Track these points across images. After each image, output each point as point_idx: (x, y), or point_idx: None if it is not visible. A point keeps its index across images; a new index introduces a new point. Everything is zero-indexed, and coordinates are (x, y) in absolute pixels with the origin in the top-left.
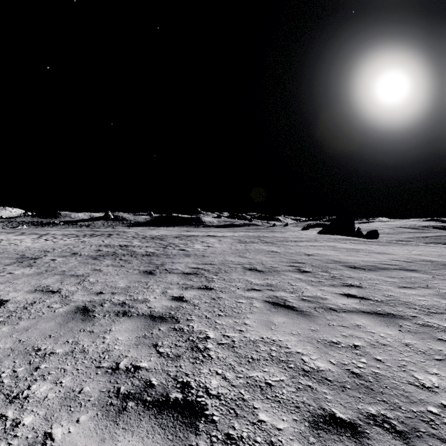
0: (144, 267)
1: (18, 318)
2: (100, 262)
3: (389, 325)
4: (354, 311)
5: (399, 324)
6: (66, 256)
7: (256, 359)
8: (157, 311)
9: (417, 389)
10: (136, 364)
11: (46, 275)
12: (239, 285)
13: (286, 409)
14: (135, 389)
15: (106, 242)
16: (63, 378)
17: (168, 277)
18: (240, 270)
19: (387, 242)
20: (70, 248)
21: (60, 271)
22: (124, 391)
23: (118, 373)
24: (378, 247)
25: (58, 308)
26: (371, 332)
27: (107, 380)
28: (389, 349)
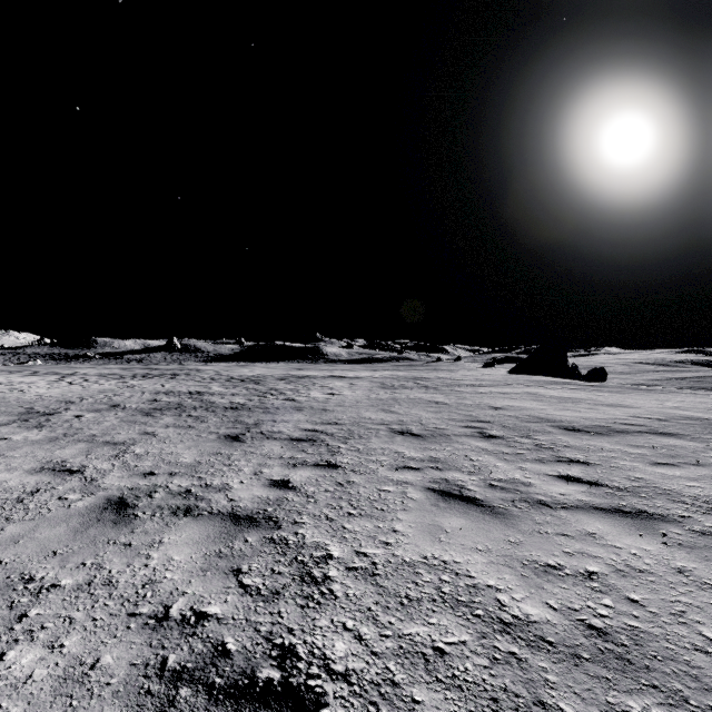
0: (227, 428)
1: (5, 520)
2: (154, 420)
3: (645, 532)
4: (580, 506)
5: (662, 531)
6: (101, 409)
7: (414, 600)
8: (243, 507)
9: (711, 662)
10: (201, 608)
11: (63, 443)
12: (383, 460)
13: (474, 704)
14: (195, 661)
15: (167, 388)
16: (67, 637)
17: (265, 446)
18: (384, 433)
19: (623, 387)
20: (109, 397)
21: (87, 435)
22: (174, 666)
23: (167, 626)
24: (609, 396)
25: (76, 501)
26: (614, 546)
27: (146, 642)
28: (650, 579)
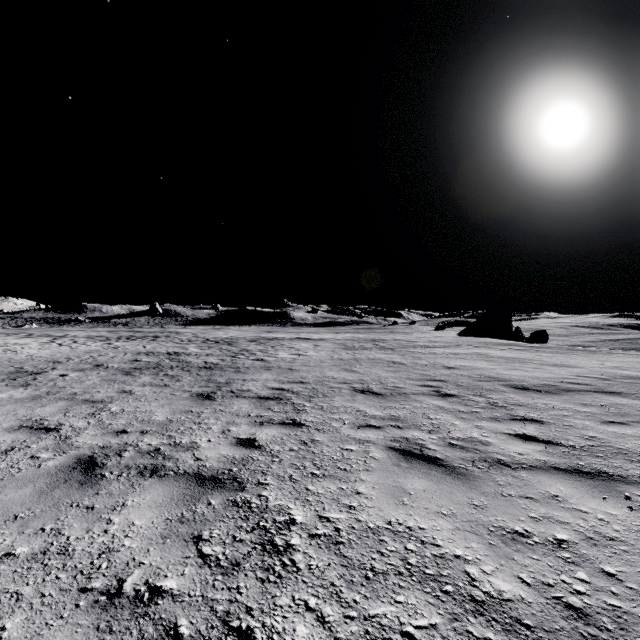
0: (199, 387)
1: None
2: (133, 379)
3: (608, 495)
4: (540, 466)
5: (625, 494)
6: (85, 369)
7: (380, 573)
8: (209, 467)
9: None
10: (156, 582)
11: (45, 401)
12: (345, 418)
13: None
14: None
15: (148, 349)
16: (10, 618)
17: (234, 404)
18: (346, 392)
19: (564, 348)
20: (94, 357)
21: (68, 394)
22: None
23: (118, 605)
24: (553, 356)
25: (47, 460)
26: (579, 510)
27: (93, 624)
28: (622, 549)
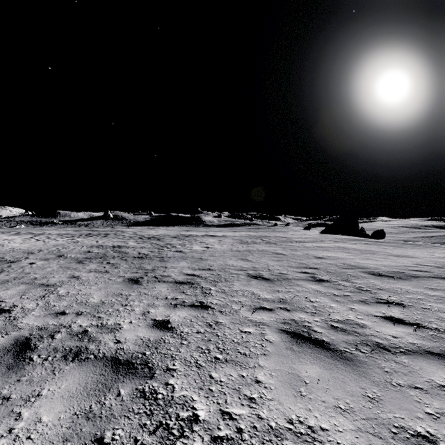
0: (131, 273)
1: None
2: (83, 266)
3: None
4: (416, 351)
5: None
6: (49, 258)
7: None
8: (125, 350)
9: None
10: None
11: (10, 285)
12: (243, 301)
13: None
14: None
15: (99, 243)
16: None
17: (155, 288)
18: (243, 277)
19: (399, 242)
20: (58, 249)
21: (30, 279)
22: None
23: None
24: (393, 249)
25: None
26: None
27: None
28: None
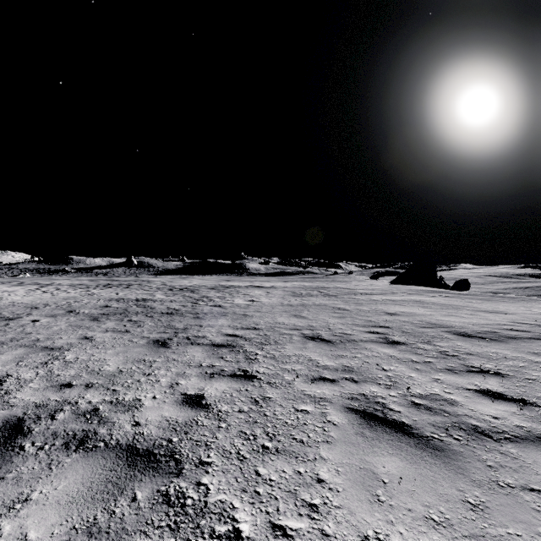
0: (158, 333)
1: None
2: (98, 325)
3: None
4: (526, 437)
5: None
6: (57, 314)
7: None
8: (146, 436)
9: None
10: None
11: (5, 348)
12: (298, 369)
13: None
14: None
15: (120, 295)
16: None
17: (187, 352)
18: (297, 339)
19: (488, 295)
20: (69, 303)
21: (31, 340)
22: None
23: None
24: (482, 303)
25: None
26: None
27: None
28: None
